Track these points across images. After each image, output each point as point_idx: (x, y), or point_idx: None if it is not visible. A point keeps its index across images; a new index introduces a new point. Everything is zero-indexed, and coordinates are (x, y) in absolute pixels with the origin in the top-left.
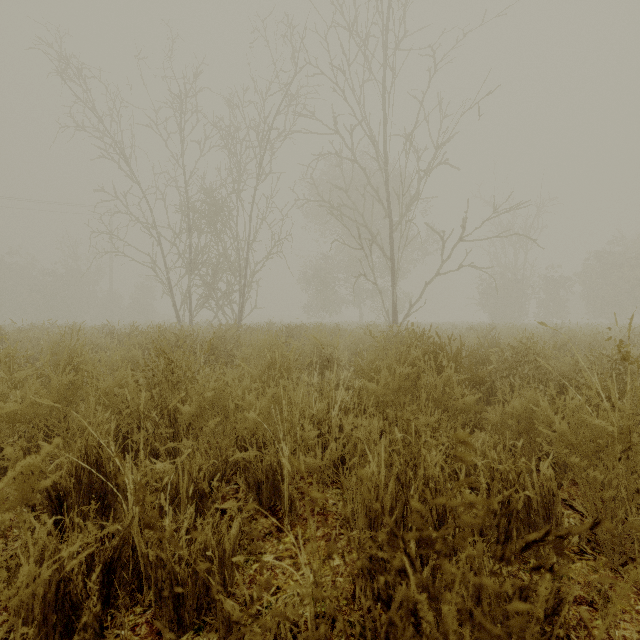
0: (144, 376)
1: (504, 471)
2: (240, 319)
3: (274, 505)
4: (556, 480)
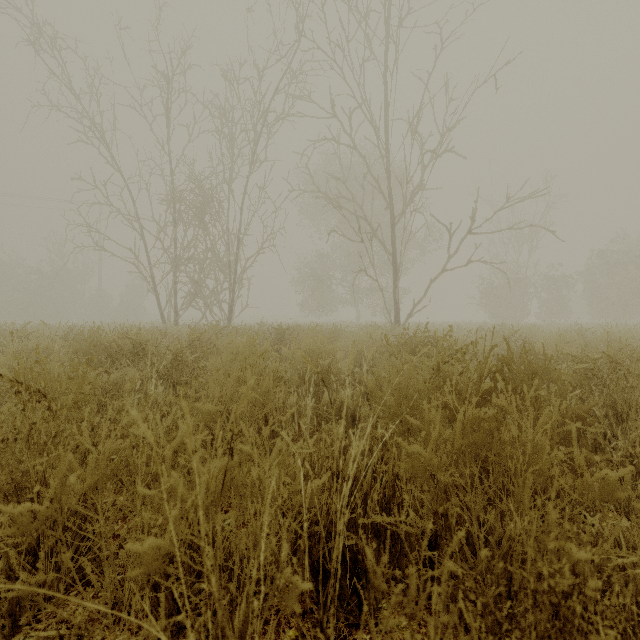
0: None
1: None
2: (230, 319)
3: None
4: None
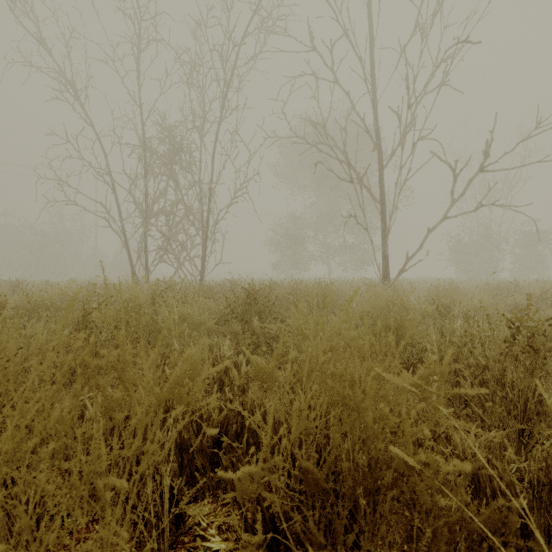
0: None
1: None
2: (201, 275)
3: None
4: None
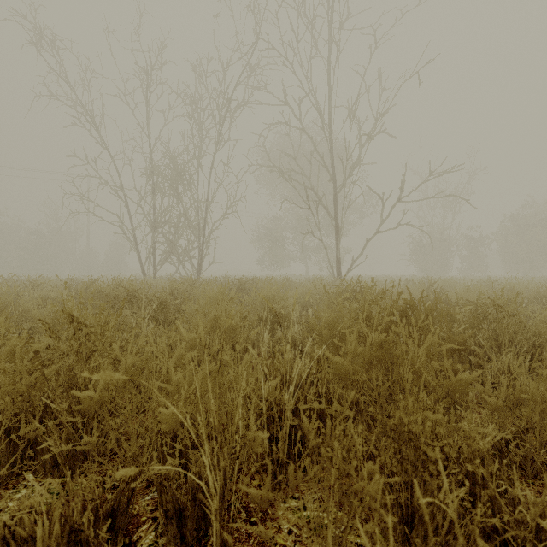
0: (28, 352)
1: None
2: (199, 273)
3: (205, 535)
4: None
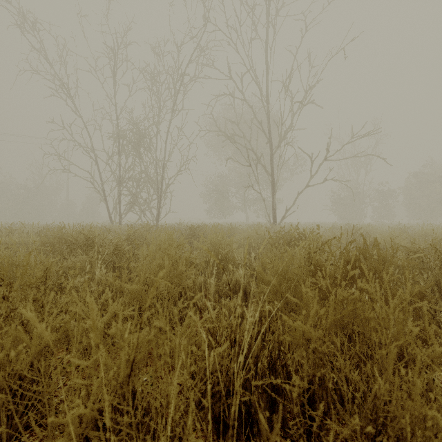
0: None
1: None
2: (157, 220)
3: None
4: None
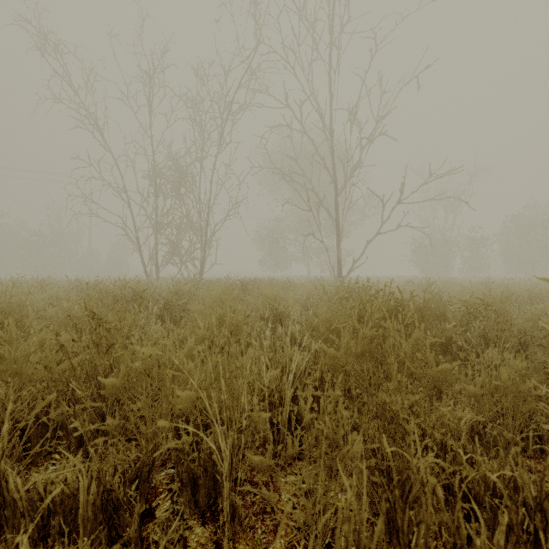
0: (59, 343)
1: (522, 482)
2: (201, 274)
3: (215, 502)
4: (543, 459)
